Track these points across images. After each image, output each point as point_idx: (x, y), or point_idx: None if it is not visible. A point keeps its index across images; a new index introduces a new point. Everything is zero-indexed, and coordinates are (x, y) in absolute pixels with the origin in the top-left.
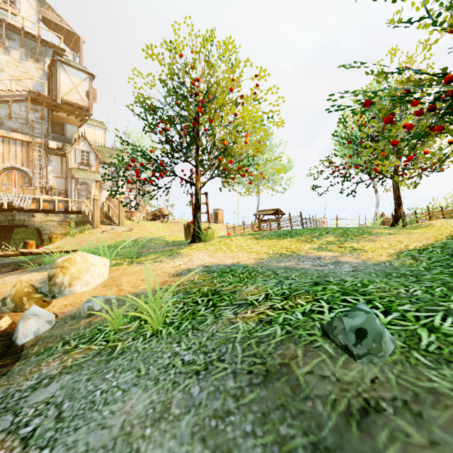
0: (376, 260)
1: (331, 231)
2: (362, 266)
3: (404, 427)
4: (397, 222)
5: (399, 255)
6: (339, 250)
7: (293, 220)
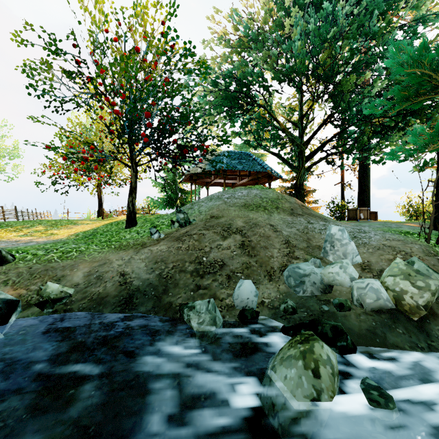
0: (56, 239)
1: (44, 223)
2: (44, 242)
3: (0, 276)
4: (99, 216)
5: (73, 235)
6: (39, 235)
7: (7, 213)
